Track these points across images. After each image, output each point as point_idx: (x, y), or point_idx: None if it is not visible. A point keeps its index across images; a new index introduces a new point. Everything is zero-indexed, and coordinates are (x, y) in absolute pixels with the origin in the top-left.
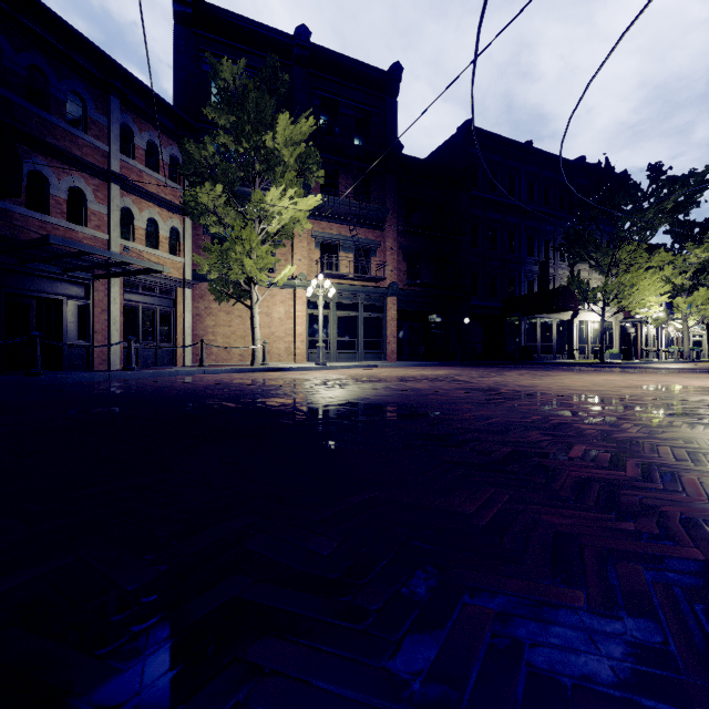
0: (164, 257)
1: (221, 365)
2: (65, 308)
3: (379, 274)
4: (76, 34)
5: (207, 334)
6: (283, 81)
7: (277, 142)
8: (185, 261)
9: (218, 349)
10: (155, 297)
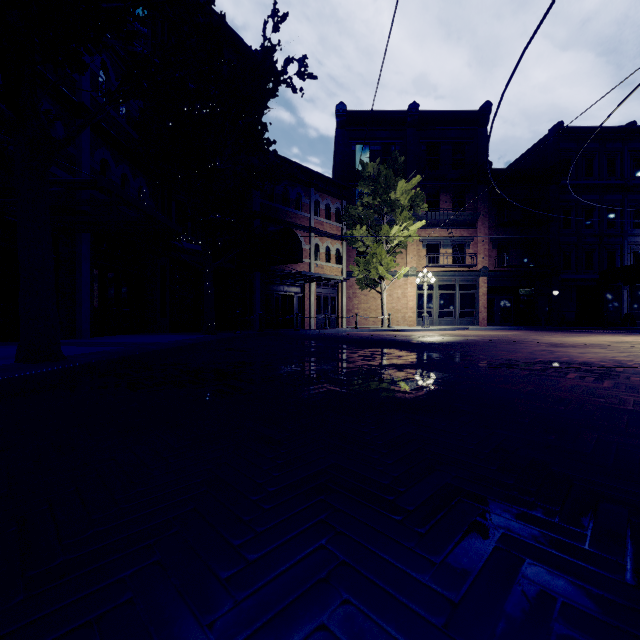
0: (333, 266)
1: (362, 327)
2: (294, 299)
3: (472, 261)
4: (299, 166)
5: (354, 308)
6: (400, 165)
7: (397, 195)
8: (343, 267)
9: (360, 318)
10: (328, 289)
